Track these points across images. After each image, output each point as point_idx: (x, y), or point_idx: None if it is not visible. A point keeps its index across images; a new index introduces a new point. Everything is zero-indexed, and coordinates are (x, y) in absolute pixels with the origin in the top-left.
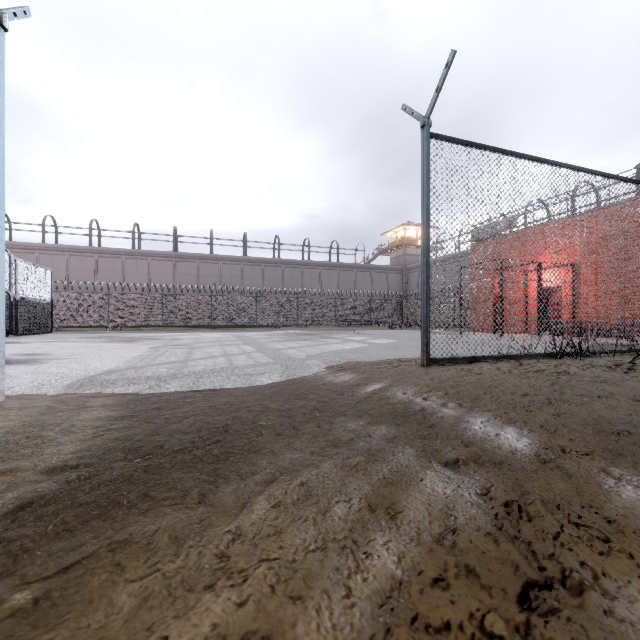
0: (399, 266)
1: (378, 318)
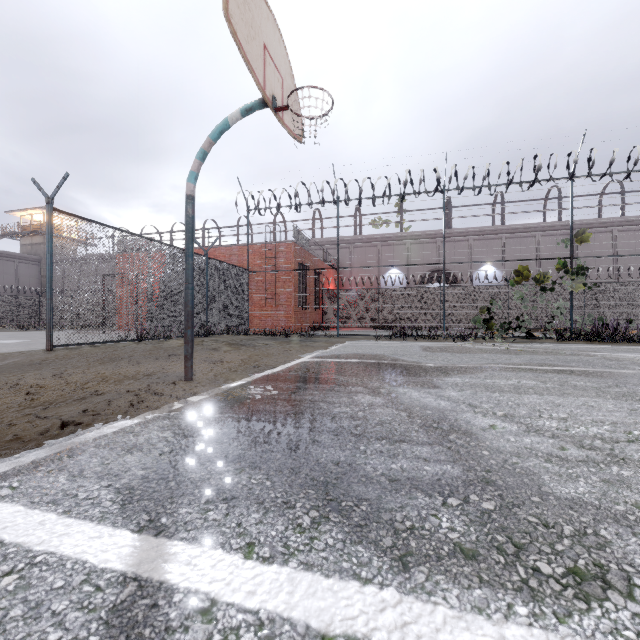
0: (36, 256)
1: (2, 318)
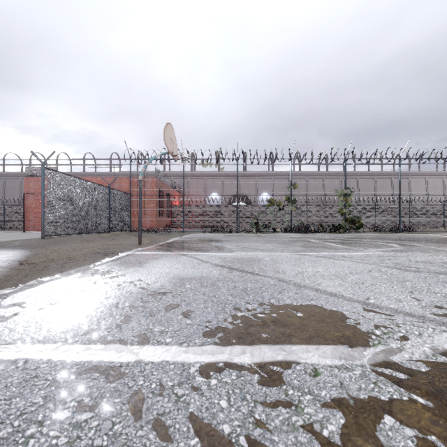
0: None
1: None
